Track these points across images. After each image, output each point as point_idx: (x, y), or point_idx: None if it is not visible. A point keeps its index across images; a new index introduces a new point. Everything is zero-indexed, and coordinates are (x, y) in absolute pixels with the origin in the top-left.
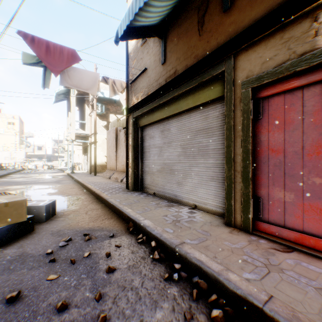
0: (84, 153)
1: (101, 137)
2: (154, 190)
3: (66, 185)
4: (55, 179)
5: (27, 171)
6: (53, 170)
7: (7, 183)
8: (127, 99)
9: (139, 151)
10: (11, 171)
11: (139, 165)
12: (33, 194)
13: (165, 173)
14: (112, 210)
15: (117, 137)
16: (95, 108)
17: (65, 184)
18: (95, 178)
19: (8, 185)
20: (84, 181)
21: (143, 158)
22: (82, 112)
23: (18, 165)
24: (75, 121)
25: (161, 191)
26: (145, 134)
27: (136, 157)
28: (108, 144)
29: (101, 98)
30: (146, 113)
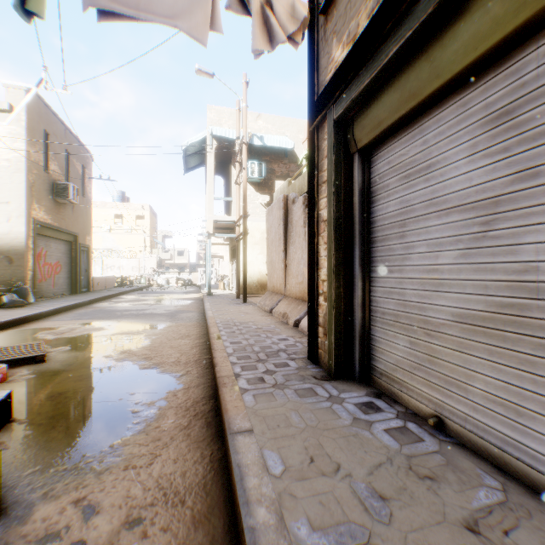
0: (231, 258)
1: (259, 226)
2: (432, 403)
3: (180, 325)
4: (173, 308)
5: (151, 289)
6: (188, 287)
7: (94, 313)
8: (312, 76)
9: (354, 237)
10: (127, 289)
11: (354, 289)
12: (89, 353)
13: (537, 346)
14: (238, 543)
15: (287, 218)
16: (245, 165)
17: (179, 322)
18: (241, 311)
19: (87, 319)
20: (215, 318)
21: (369, 262)
22: (229, 185)
23: (144, 279)
24: (213, 198)
25: (495, 432)
26: (382, 169)
27: (344, 261)
28: (269, 237)
29: (259, 151)
30: (390, 77)
